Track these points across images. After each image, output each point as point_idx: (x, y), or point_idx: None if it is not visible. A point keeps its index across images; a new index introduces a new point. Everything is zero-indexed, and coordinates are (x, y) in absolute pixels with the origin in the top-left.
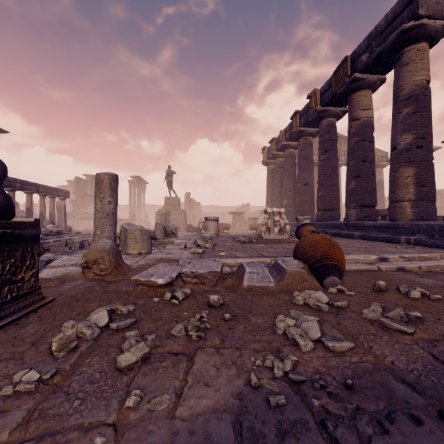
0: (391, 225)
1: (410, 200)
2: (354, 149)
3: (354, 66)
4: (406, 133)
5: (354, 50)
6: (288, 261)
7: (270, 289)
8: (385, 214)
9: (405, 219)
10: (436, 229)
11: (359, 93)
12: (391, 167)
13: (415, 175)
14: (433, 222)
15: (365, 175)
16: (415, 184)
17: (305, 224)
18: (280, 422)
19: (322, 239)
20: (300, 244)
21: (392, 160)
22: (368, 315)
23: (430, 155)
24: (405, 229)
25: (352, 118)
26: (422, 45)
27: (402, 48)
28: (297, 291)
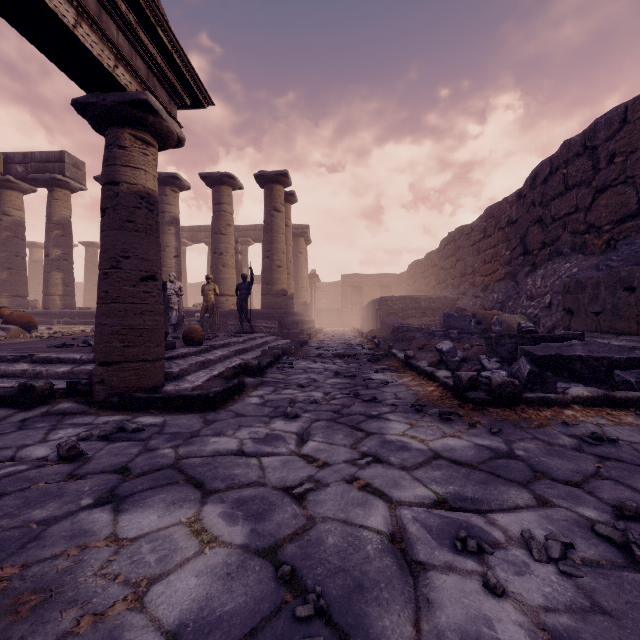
0: (46, 313)
1: (60, 295)
2: (7, 242)
3: (8, 167)
4: (57, 248)
5: (7, 153)
6: (6, 325)
7: (5, 336)
8: (35, 305)
9: (56, 308)
10: (76, 314)
11: (12, 192)
12: (46, 269)
13: (63, 278)
14: (75, 310)
15: (19, 269)
16: (63, 285)
17: (3, 307)
18: (53, 338)
19: (25, 314)
20: (10, 317)
21: (46, 264)
22: (58, 335)
23: (72, 267)
24: (57, 315)
25: (4, 213)
26: (68, 192)
27: (54, 186)
28: (22, 335)
